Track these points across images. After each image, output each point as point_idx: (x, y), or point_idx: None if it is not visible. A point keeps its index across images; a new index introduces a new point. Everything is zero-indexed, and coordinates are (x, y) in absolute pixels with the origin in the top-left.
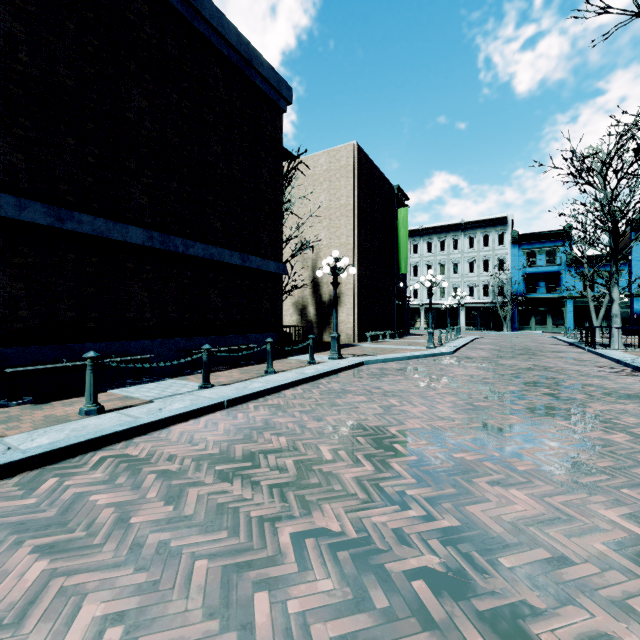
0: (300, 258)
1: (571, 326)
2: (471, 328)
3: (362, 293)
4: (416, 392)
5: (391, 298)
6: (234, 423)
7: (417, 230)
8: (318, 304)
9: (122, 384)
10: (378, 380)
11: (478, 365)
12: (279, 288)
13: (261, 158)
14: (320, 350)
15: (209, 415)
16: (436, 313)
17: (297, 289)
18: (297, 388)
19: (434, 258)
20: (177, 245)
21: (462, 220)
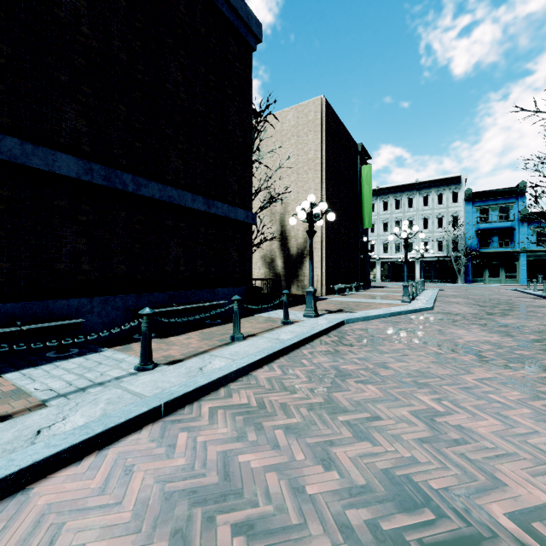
0: (268, 213)
1: (524, 279)
2: (425, 280)
3: (329, 246)
4: (445, 376)
5: (355, 252)
6: (164, 471)
7: (374, 190)
8: (286, 257)
9: (37, 359)
10: (375, 350)
11: (478, 325)
12: (248, 238)
13: (228, 95)
14: (290, 304)
15: (128, 438)
16: (392, 266)
17: (265, 243)
18: (273, 365)
19: (390, 216)
20: (126, 182)
21: (417, 180)
